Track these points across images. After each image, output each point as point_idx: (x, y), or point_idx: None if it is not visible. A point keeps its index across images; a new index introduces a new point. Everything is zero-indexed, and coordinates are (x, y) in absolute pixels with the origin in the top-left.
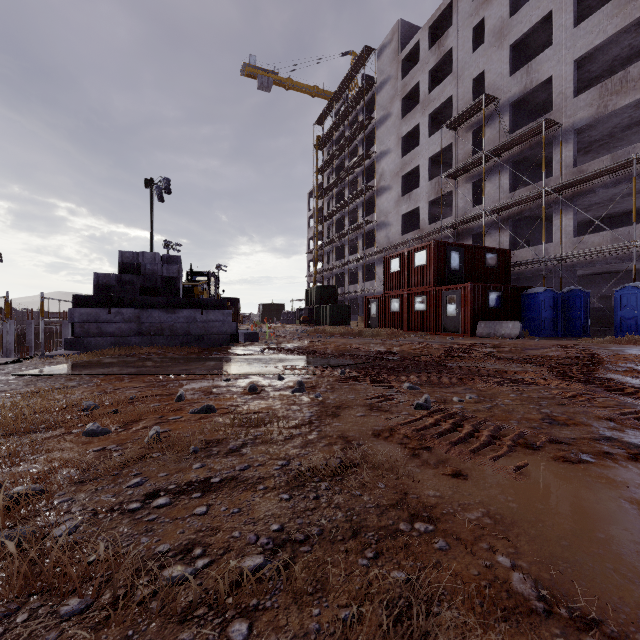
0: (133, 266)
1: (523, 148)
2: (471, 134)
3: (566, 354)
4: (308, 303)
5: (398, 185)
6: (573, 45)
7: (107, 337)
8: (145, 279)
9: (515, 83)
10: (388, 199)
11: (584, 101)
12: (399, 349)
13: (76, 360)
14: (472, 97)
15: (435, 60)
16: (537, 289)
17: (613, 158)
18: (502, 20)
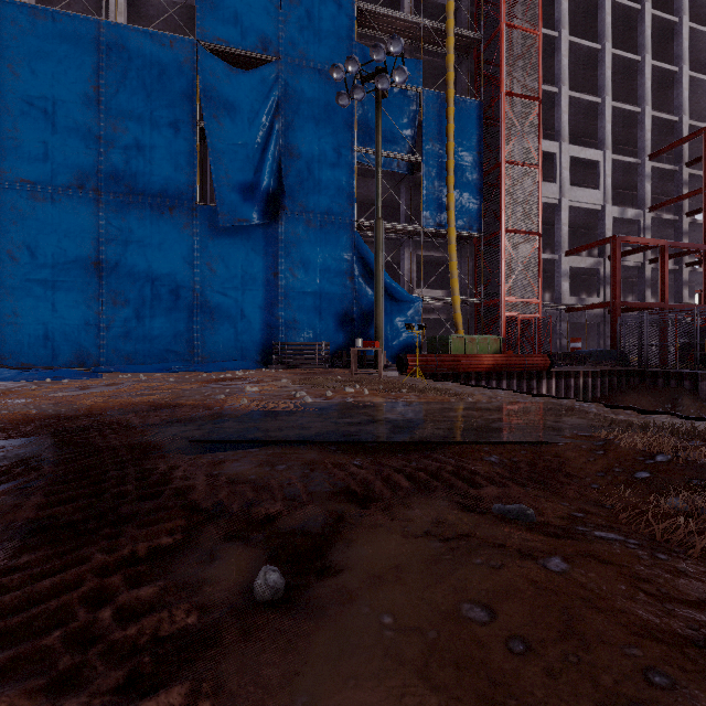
0: None
1: None
2: None
3: None
4: None
5: None
6: None
7: None
8: None
9: None
10: None
11: None
12: None
13: None
14: None
15: None
16: None
17: None
18: None
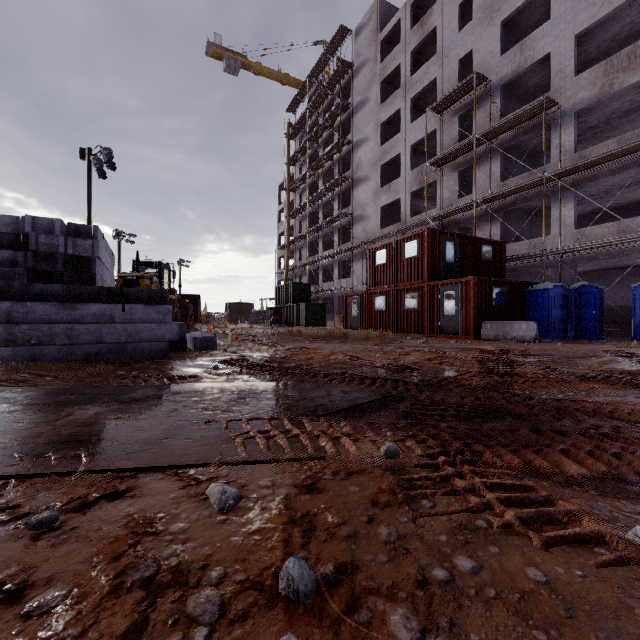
0: (18, 238)
1: (516, 133)
2: (458, 119)
3: None
4: (279, 302)
5: (377, 175)
6: (573, 19)
7: None
8: (37, 258)
9: (507, 62)
10: (366, 190)
11: (586, 80)
12: (410, 359)
13: None
14: (459, 79)
15: (418, 40)
16: (545, 285)
17: (620, 142)
18: None
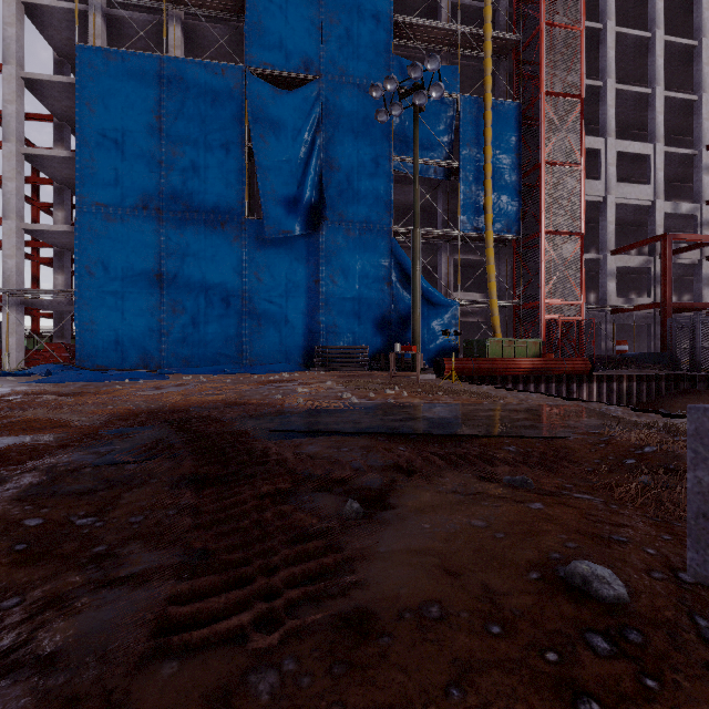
0: None
1: None
2: None
3: None
4: None
5: None
6: None
7: None
8: None
9: None
10: None
11: None
12: None
13: None
14: None
15: None
16: None
17: None
18: None
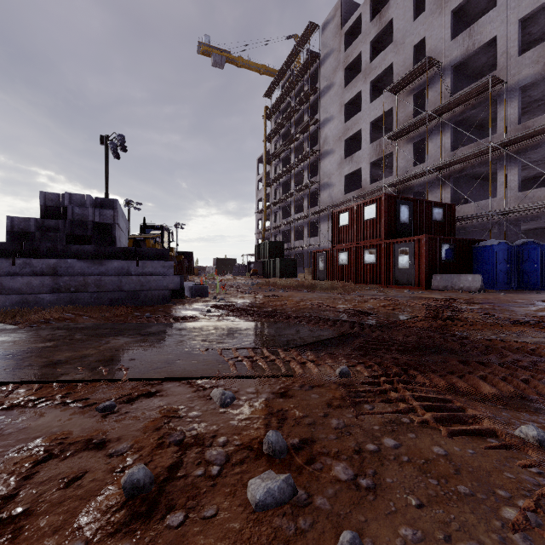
0: (59, 210)
1: (465, 108)
2: (412, 98)
3: None
4: (257, 257)
5: (341, 149)
6: (518, 5)
7: (10, 295)
8: (73, 225)
9: (457, 46)
10: (331, 162)
11: (530, 58)
12: (367, 306)
13: None
14: (413, 63)
15: (376, 31)
16: (491, 241)
17: None
18: None
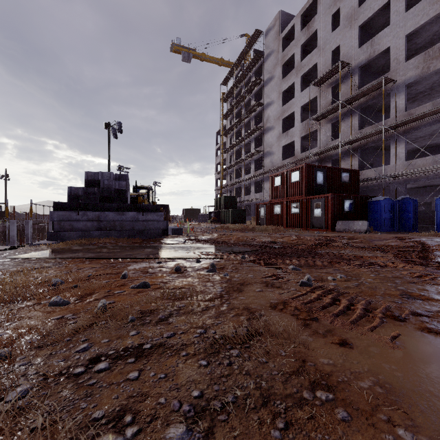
0: (95, 182)
1: (368, 98)
2: (331, 89)
3: (403, 244)
4: (216, 208)
5: (279, 126)
6: (404, 25)
7: (77, 231)
8: (103, 191)
9: (362, 53)
10: (272, 136)
11: (412, 64)
12: (281, 240)
13: (54, 247)
14: (331, 63)
15: (305, 38)
16: (379, 198)
17: (434, 104)
18: (353, 8)
